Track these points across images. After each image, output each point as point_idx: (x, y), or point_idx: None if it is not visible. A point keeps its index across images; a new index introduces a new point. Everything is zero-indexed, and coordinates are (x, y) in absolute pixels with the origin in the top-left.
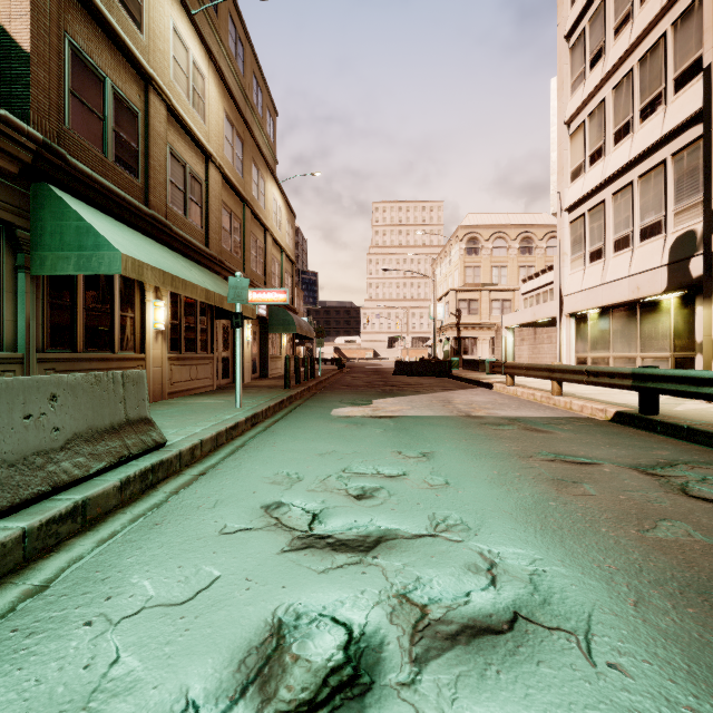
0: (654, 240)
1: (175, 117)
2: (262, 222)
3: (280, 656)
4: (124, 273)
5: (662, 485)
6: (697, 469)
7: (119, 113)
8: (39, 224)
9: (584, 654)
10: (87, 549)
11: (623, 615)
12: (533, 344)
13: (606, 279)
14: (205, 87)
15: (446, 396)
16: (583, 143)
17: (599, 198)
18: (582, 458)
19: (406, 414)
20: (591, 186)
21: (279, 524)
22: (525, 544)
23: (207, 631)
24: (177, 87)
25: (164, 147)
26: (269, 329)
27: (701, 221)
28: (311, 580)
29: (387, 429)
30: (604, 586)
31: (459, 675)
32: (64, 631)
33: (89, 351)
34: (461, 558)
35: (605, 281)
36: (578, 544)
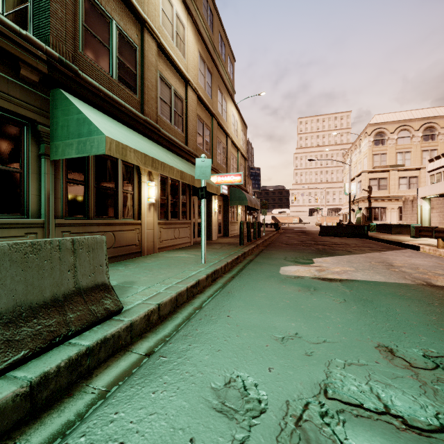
0: None
1: (163, 52)
2: (224, 130)
3: None
4: (108, 153)
5: None
6: None
7: (122, 46)
8: (55, 121)
9: None
10: None
11: None
12: (443, 212)
13: None
14: (185, 33)
15: (380, 257)
16: None
17: None
18: None
19: (355, 278)
20: None
21: None
22: None
23: None
24: (165, 31)
25: (155, 73)
26: (229, 203)
27: None
28: None
29: (346, 299)
30: None
31: None
32: None
33: (99, 218)
34: None
35: None
36: None
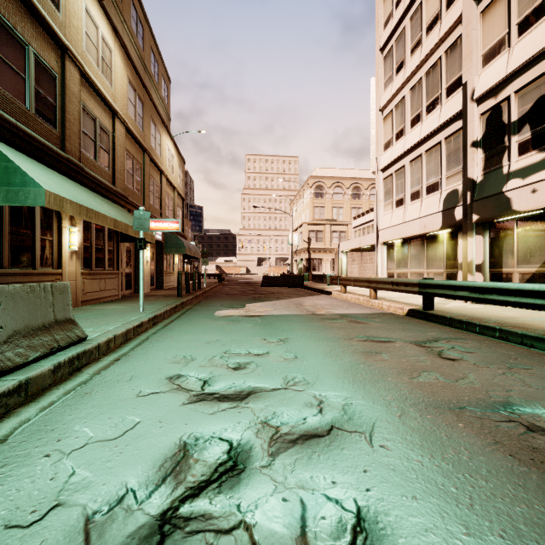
0: (434, 194)
1: (87, 80)
2: (158, 166)
3: (186, 461)
4: (47, 205)
5: (428, 352)
6: (450, 342)
7: (40, 74)
8: None
9: (368, 442)
10: (32, 414)
11: (392, 422)
12: (360, 264)
13: (406, 219)
14: (112, 58)
15: (299, 300)
16: (391, 124)
17: (402, 164)
18: (383, 338)
19: (269, 314)
20: (396, 155)
21: (180, 388)
22: (342, 389)
23: (135, 452)
24: (89, 56)
25: (78, 104)
26: (164, 250)
27: (461, 183)
28: (204, 419)
29: (256, 324)
30: (384, 408)
31: (297, 459)
32: (29, 461)
33: (14, 267)
34: (302, 400)
35: (405, 220)
36: (373, 387)
